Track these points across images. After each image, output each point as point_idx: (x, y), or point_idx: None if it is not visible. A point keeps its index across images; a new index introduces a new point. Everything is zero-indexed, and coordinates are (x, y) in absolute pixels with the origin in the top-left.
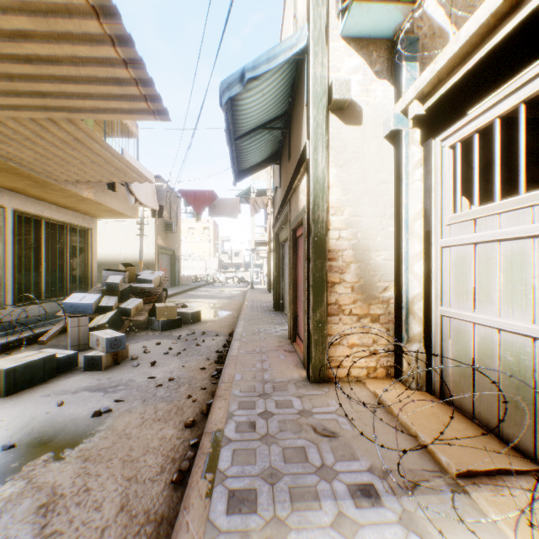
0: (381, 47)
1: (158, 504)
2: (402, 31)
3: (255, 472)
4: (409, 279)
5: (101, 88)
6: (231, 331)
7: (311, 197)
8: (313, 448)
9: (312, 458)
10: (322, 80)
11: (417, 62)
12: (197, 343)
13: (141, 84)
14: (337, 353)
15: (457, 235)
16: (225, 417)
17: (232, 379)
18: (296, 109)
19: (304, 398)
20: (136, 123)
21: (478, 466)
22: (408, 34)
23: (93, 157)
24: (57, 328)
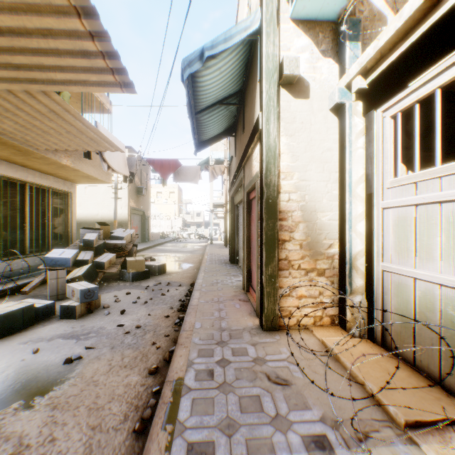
0: (326, 29)
1: (120, 454)
2: (346, 15)
3: (213, 423)
4: (352, 237)
5: (70, 61)
6: (192, 281)
7: (263, 163)
8: (268, 397)
9: (267, 407)
10: (274, 58)
11: (359, 42)
12: (162, 292)
13: (108, 57)
14: (287, 303)
15: (398, 197)
16: (185, 365)
17: (193, 327)
18: (250, 86)
19: (258, 346)
20: (110, 101)
21: (425, 416)
22: (350, 17)
23: (69, 127)
24: (39, 279)
